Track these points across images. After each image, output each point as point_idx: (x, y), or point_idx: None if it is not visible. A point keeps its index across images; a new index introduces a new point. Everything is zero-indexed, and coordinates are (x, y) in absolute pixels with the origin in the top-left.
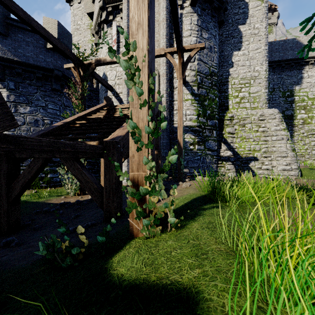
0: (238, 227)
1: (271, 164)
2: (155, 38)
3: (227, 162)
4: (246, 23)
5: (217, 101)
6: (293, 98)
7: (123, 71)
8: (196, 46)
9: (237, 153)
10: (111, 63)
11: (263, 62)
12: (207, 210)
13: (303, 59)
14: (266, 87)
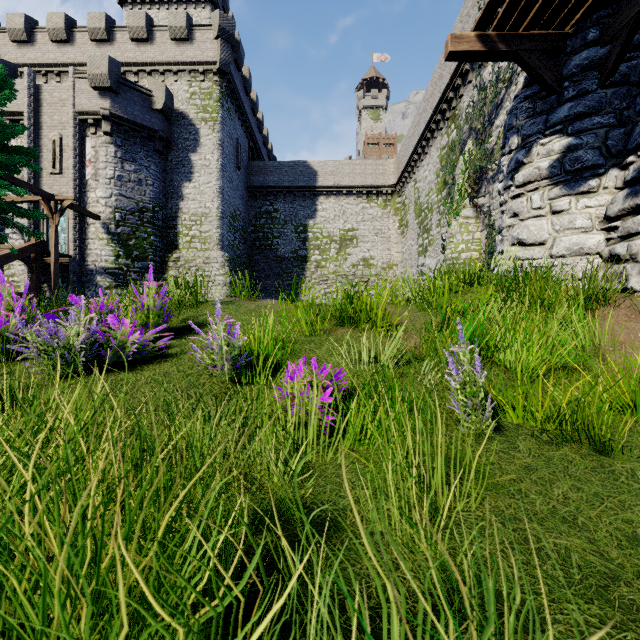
0: None
1: None
2: (66, 165)
3: None
4: (197, 152)
5: (154, 240)
6: (307, 234)
7: None
8: (67, 197)
9: None
10: None
11: (214, 199)
12: None
13: (315, 188)
14: (218, 226)
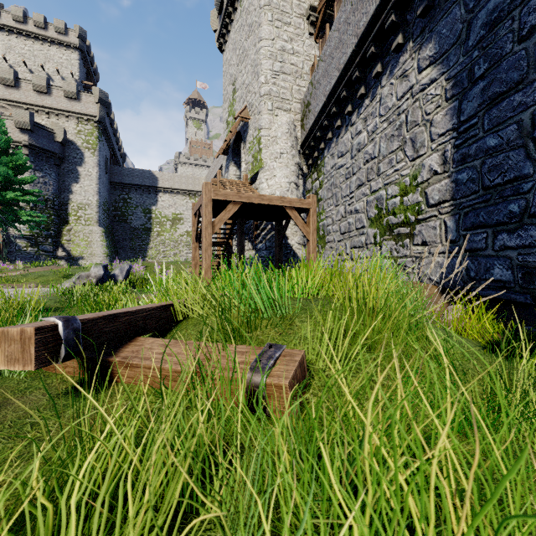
0: None
1: (93, 261)
2: None
3: (62, 260)
4: (83, 166)
5: (54, 218)
6: (151, 215)
7: None
8: None
9: (71, 254)
10: None
11: (95, 195)
12: None
13: (157, 187)
14: (97, 212)
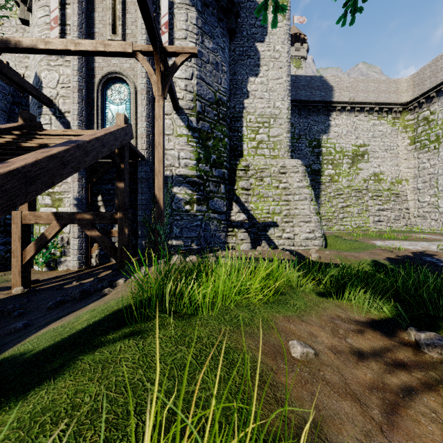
0: (108, 419)
1: (294, 231)
2: (130, 31)
3: (239, 229)
4: (265, 42)
5: (227, 143)
6: (320, 149)
7: (71, 74)
8: (185, 49)
9: (253, 217)
10: (33, 52)
11: (285, 97)
12: (101, 349)
13: (331, 103)
14: (288, 130)
